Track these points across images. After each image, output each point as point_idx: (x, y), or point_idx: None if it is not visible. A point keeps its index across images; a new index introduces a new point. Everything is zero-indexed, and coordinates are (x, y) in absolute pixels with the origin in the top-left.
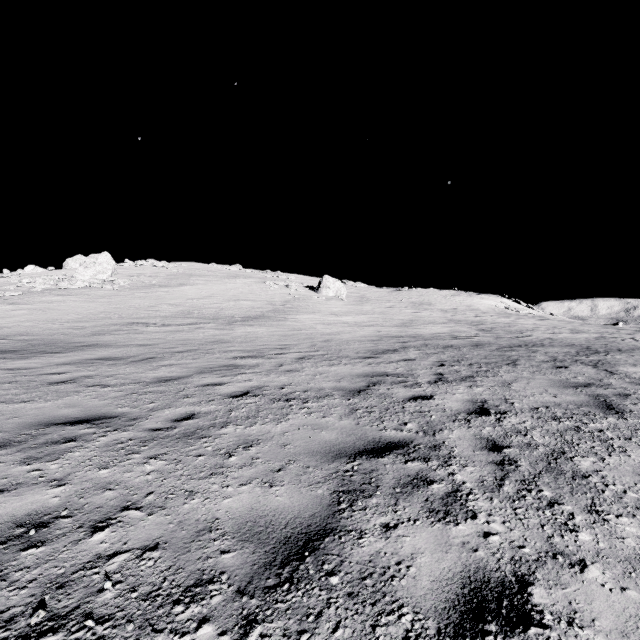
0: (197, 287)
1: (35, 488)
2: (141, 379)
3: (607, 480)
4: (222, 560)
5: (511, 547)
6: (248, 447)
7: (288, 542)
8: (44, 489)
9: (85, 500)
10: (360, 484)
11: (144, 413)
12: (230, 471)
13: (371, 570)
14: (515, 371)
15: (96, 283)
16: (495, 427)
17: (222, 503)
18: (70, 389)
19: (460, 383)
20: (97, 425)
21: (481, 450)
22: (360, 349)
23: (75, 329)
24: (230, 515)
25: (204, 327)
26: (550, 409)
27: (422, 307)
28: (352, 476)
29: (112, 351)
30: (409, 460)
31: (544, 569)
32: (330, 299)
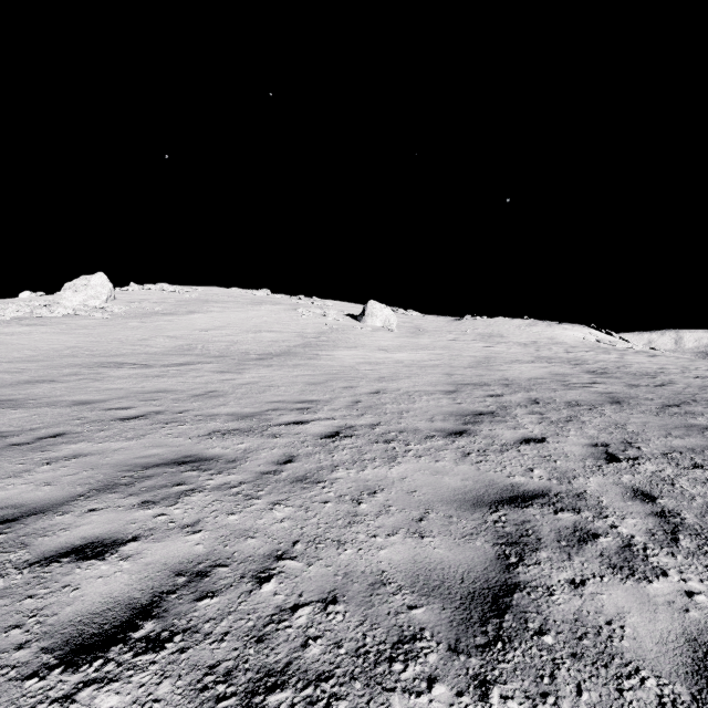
0: (210, 315)
1: None
2: None
3: None
4: None
5: None
6: None
7: None
8: None
9: None
10: None
11: None
12: None
13: None
14: None
15: (82, 310)
16: None
17: None
18: None
19: None
20: None
21: None
22: (433, 411)
23: (9, 373)
24: None
25: (200, 369)
26: None
27: (493, 340)
28: None
29: (11, 417)
30: None
31: None
32: (377, 330)
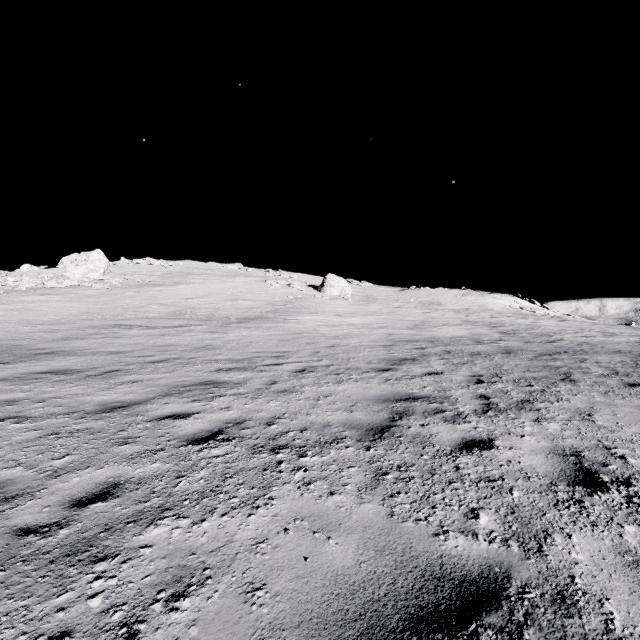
0: (193, 286)
1: None
2: (80, 406)
3: None
4: None
5: None
6: (177, 598)
7: None
8: None
9: None
10: None
11: (37, 482)
12: None
13: None
14: (580, 392)
15: (85, 282)
16: None
17: None
18: None
19: (520, 414)
20: None
21: None
22: (372, 358)
23: (46, 332)
24: None
25: (194, 330)
26: None
27: (432, 307)
28: None
29: (73, 361)
30: None
31: None
32: (334, 299)
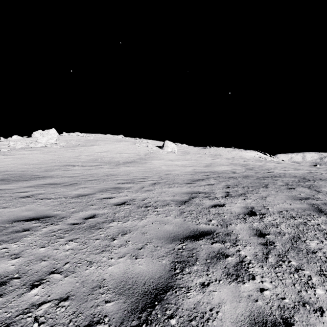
0: (100, 146)
1: (2, 259)
2: (68, 195)
3: (326, 254)
4: (106, 307)
5: (277, 298)
6: (124, 234)
7: (145, 295)
8: (7, 260)
9: (29, 267)
10: (187, 257)
11: (68, 214)
12: (113, 249)
13: (195, 314)
14: (267, 190)
15: (48, 144)
16: (260, 222)
17: (108, 269)
18: (30, 200)
19: (238, 197)
20: (42, 221)
21: (253, 236)
22: (185, 179)
23: (36, 168)
24: (112, 277)
25: (103, 167)
26: (288, 212)
27: (216, 157)
28: (182, 252)
29: (54, 180)
30: (214, 242)
31: (299, 314)
32: (169, 152)
